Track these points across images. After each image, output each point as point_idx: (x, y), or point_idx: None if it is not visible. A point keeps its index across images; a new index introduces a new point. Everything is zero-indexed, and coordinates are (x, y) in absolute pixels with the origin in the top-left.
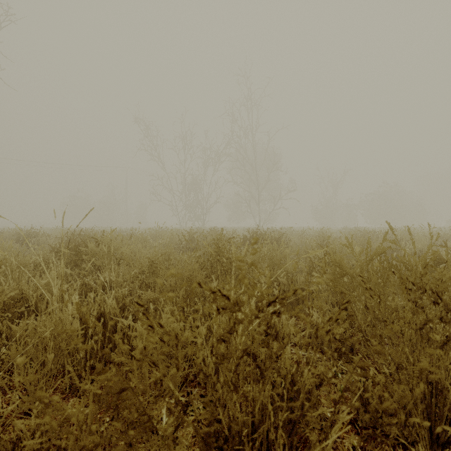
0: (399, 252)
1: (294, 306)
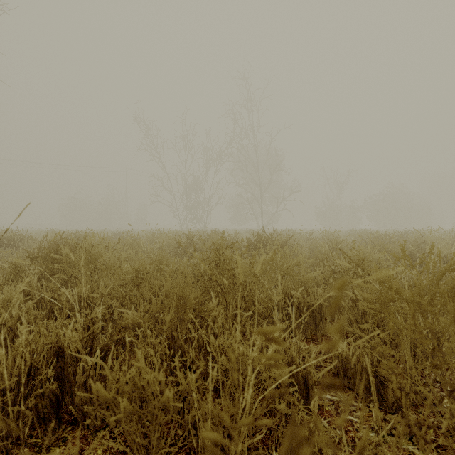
0: (418, 257)
1: (310, 325)
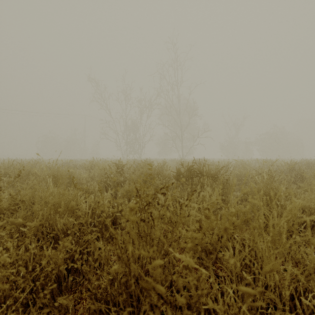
0: None
1: None
